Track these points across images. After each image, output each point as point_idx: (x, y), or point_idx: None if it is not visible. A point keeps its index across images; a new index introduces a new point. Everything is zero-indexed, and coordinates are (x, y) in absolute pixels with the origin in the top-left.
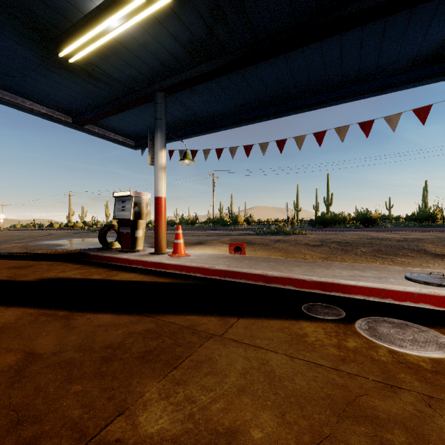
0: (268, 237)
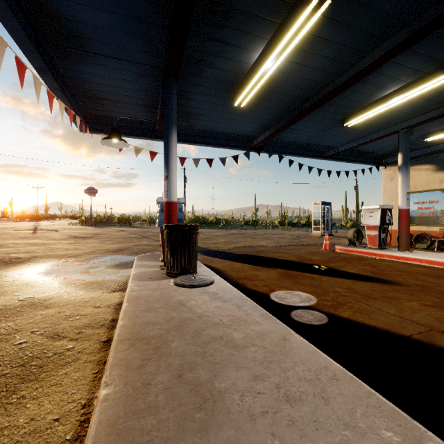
0: None
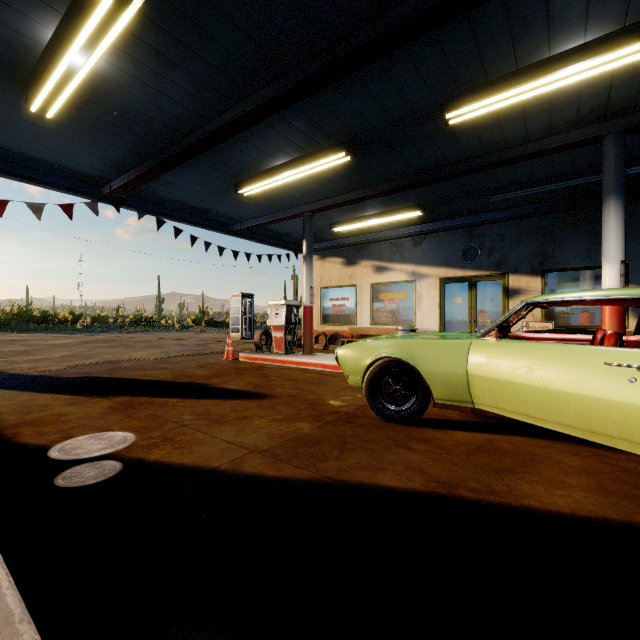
0: None
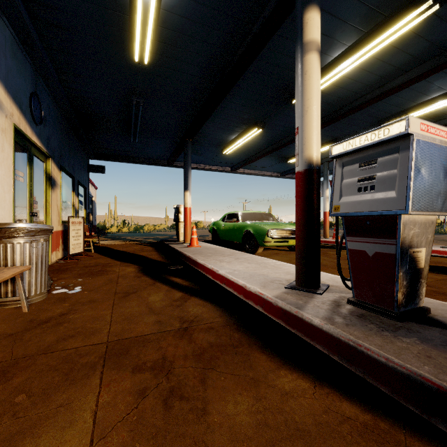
0: None
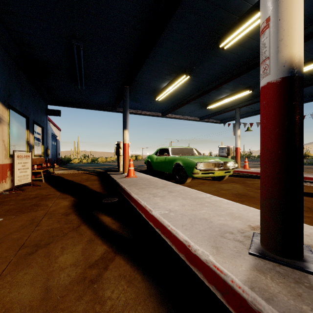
0: (305, 166)
